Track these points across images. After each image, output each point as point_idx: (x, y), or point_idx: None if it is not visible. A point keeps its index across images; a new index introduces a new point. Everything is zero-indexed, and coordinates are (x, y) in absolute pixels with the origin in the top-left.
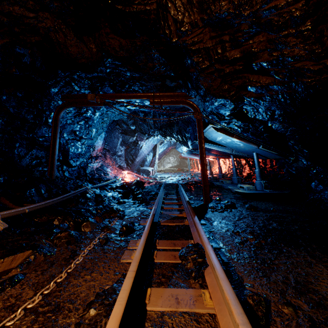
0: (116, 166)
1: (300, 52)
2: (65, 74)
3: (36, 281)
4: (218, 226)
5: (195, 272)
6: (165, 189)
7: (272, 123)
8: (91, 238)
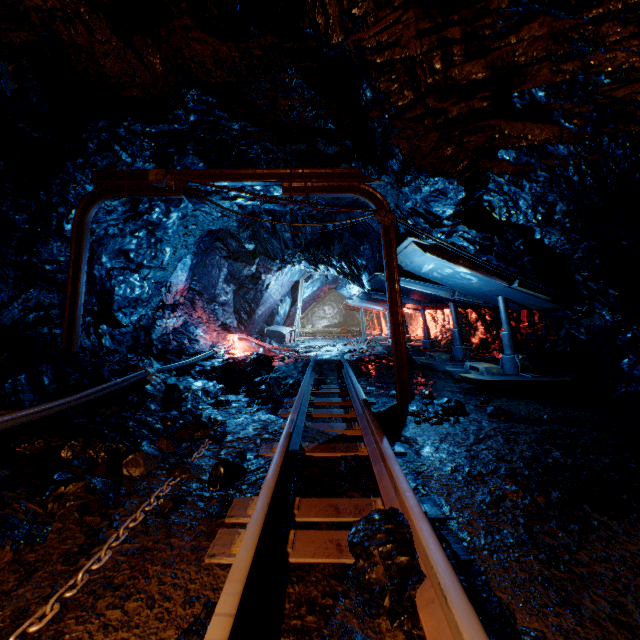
0: (215, 324)
1: (630, 60)
2: (97, 123)
3: None
4: (433, 460)
5: (390, 595)
6: (315, 373)
7: (545, 233)
8: (143, 493)
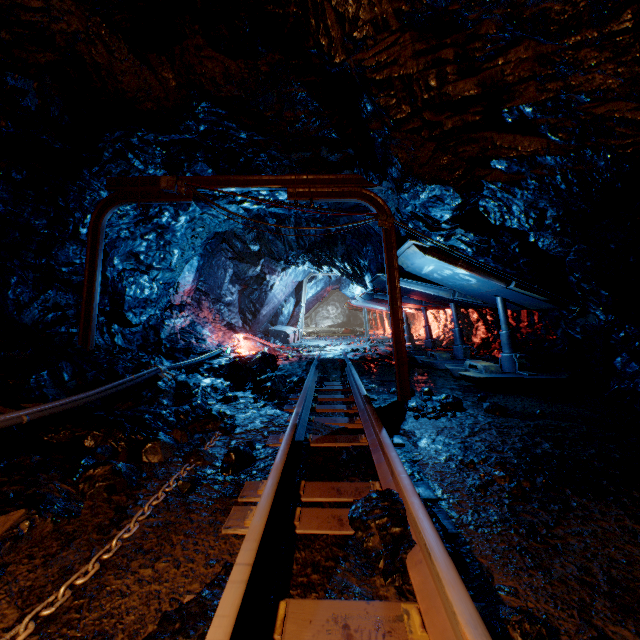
0: (221, 324)
1: (607, 81)
2: (113, 134)
3: (27, 584)
4: (429, 450)
5: (385, 559)
6: (319, 371)
7: (539, 237)
8: (162, 477)
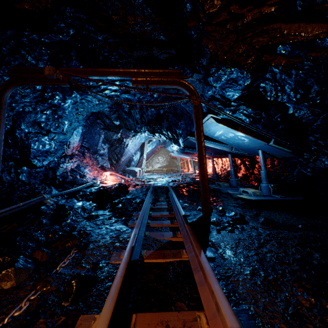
0: (97, 166)
1: None
2: (5, 32)
3: None
4: (235, 263)
5: None
6: (153, 195)
7: (296, 109)
8: (2, 311)
